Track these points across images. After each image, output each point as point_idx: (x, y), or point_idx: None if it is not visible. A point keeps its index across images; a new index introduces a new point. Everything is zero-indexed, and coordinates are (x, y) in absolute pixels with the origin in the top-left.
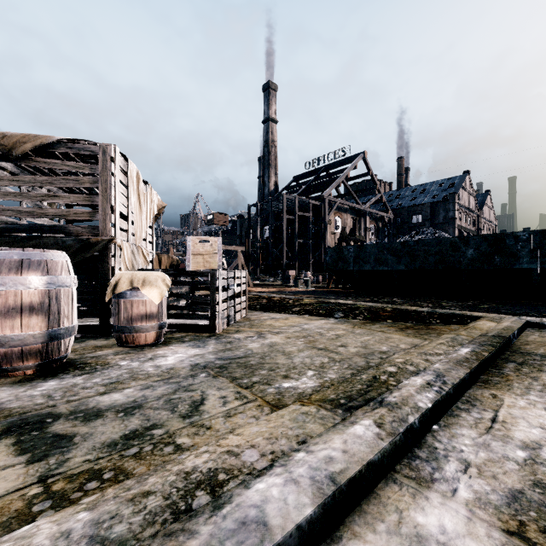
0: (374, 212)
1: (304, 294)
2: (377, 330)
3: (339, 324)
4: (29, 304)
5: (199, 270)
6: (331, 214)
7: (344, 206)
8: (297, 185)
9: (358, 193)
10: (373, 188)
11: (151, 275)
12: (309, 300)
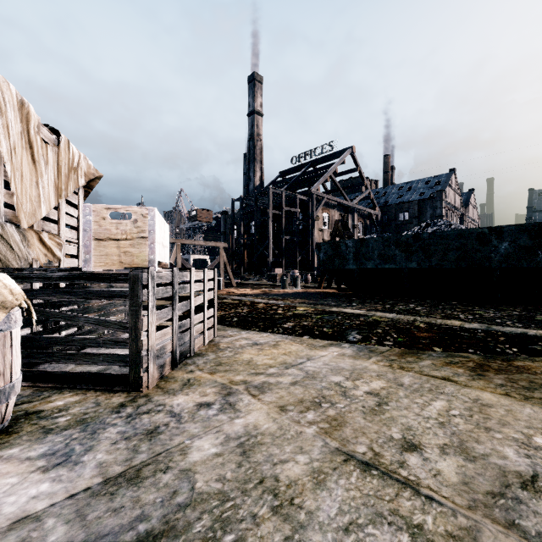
0: (362, 209)
1: (295, 298)
2: (438, 376)
3: (364, 359)
4: None
5: (108, 269)
6: (319, 210)
7: (332, 201)
8: (283, 180)
9: (346, 189)
10: (361, 185)
11: None
12: (304, 308)
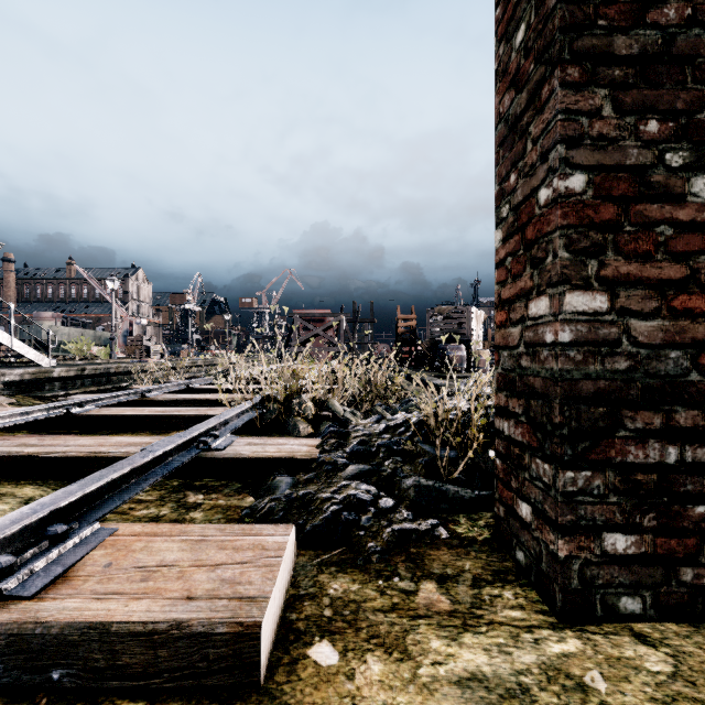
0: None
1: None
2: None
3: None
4: (459, 358)
5: None
6: None
7: None
8: None
9: None
10: None
11: (484, 351)
12: None
